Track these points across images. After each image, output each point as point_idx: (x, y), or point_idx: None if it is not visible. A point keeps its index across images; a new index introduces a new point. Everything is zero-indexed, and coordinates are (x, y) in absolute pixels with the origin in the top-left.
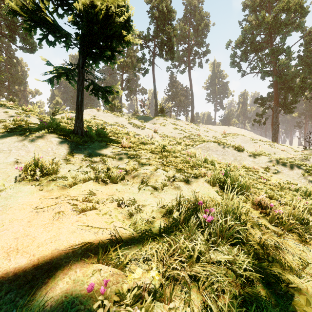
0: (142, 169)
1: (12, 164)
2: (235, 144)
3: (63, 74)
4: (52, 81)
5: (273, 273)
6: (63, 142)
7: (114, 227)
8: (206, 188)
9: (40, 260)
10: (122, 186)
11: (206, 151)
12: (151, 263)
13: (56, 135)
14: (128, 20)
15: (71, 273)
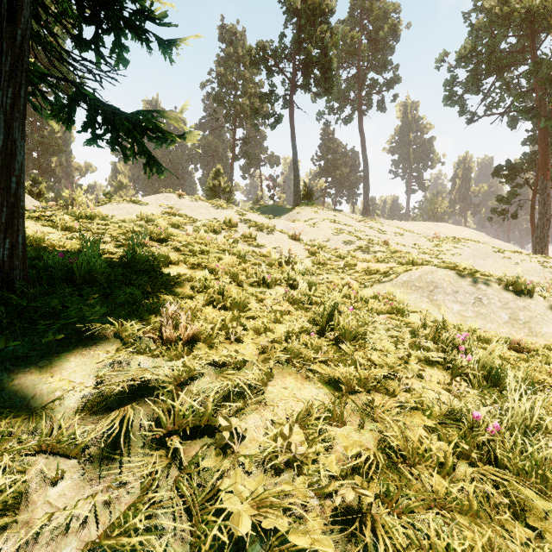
0: None
1: None
2: (504, 274)
3: None
4: None
5: None
6: None
7: None
8: None
9: None
10: None
11: (428, 294)
12: None
13: None
14: None
15: None
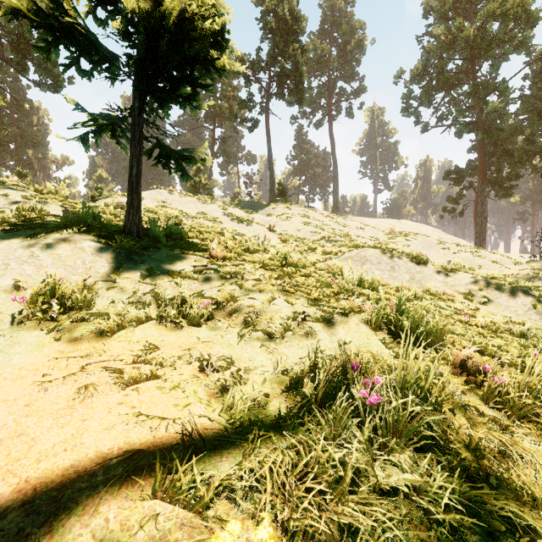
0: (246, 299)
1: (8, 290)
2: (411, 252)
3: (105, 128)
4: (87, 139)
5: (501, 514)
6: (104, 249)
7: (191, 416)
8: (364, 334)
9: (38, 492)
10: (209, 332)
11: (361, 264)
12: (261, 496)
13: (92, 237)
14: (222, 29)
15: (98, 523)
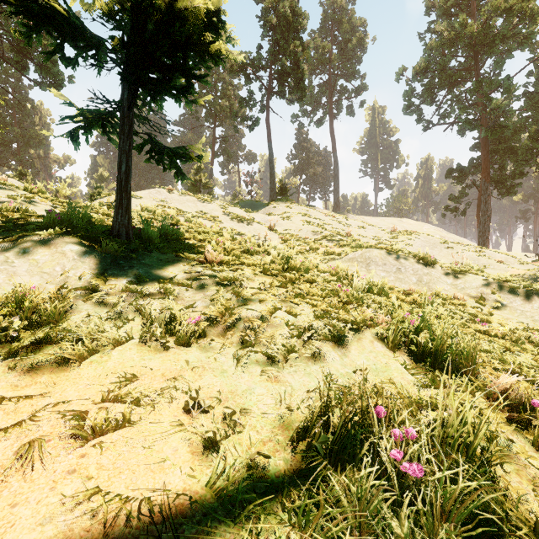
0: (243, 311)
1: None
2: (418, 252)
3: (94, 122)
4: (76, 135)
5: None
6: (88, 253)
7: (165, 491)
8: (381, 355)
9: None
10: (200, 354)
11: (366, 266)
12: None
13: (76, 240)
14: (219, 12)
15: None
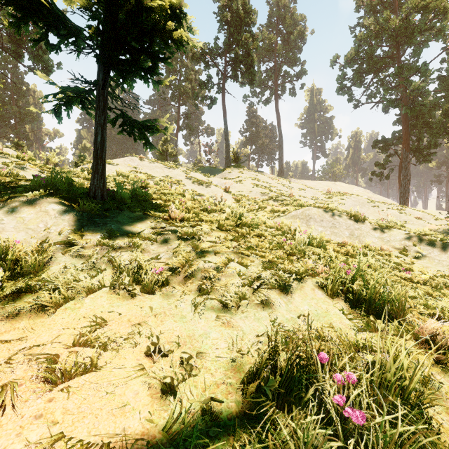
0: (201, 262)
1: None
2: (350, 210)
3: (75, 100)
4: (59, 110)
5: None
6: (67, 212)
7: (124, 435)
8: (321, 302)
9: None
10: (162, 301)
11: (306, 222)
12: None
13: (58, 200)
14: (181, 5)
15: None
